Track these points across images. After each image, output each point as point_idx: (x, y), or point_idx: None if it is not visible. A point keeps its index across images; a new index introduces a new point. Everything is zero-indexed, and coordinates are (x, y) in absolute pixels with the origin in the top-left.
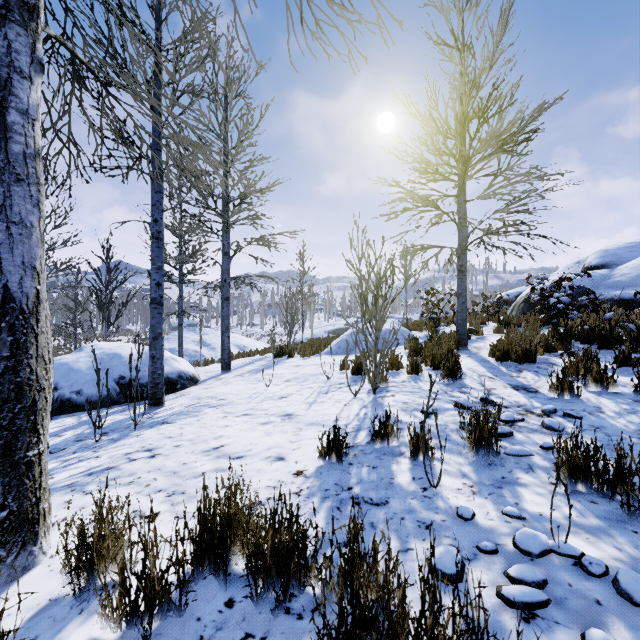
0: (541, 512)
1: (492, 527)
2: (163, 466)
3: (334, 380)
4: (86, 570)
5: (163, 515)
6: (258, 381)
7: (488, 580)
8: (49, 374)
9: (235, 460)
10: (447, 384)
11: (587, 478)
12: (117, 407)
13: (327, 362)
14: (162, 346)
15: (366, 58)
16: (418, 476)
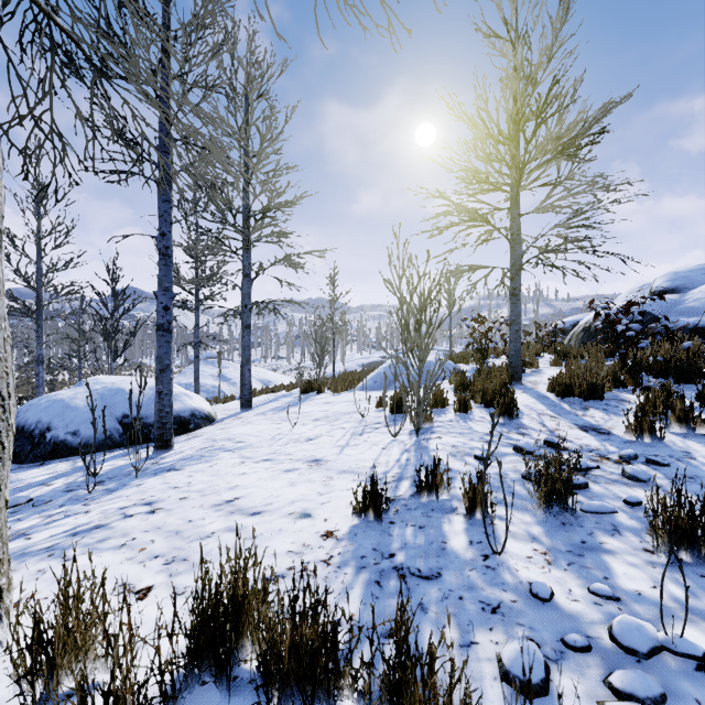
0: (639, 590)
1: (578, 611)
2: (164, 524)
3: (370, 419)
4: (43, 675)
5: (157, 590)
6: (282, 420)
7: (584, 692)
8: (8, 413)
9: (251, 517)
10: (502, 424)
11: (693, 545)
12: (119, 450)
13: (361, 398)
14: (170, 380)
15: (410, 31)
16: (476, 539)
